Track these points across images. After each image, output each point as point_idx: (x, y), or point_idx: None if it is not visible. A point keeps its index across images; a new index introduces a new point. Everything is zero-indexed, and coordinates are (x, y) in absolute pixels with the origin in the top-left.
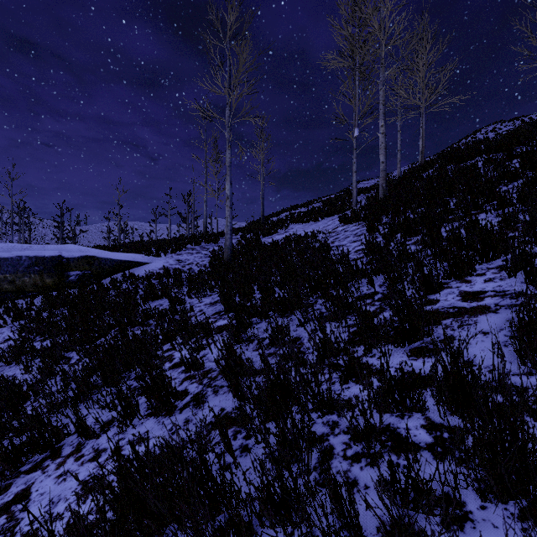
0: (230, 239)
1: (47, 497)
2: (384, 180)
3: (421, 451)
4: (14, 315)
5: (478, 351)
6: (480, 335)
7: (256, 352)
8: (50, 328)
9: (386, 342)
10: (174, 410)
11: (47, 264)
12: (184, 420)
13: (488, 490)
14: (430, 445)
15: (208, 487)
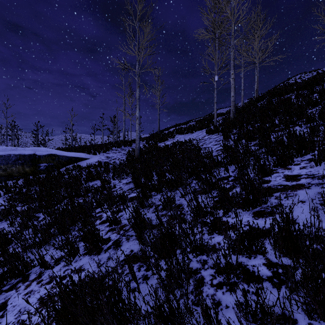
0: (139, 144)
1: (17, 308)
2: (234, 107)
3: (264, 282)
4: (5, 190)
5: (299, 213)
6: (299, 203)
7: (154, 214)
8: (27, 198)
9: (237, 207)
10: (96, 254)
11: (26, 159)
12: (107, 258)
13: (314, 312)
14: (269, 277)
15: (119, 307)
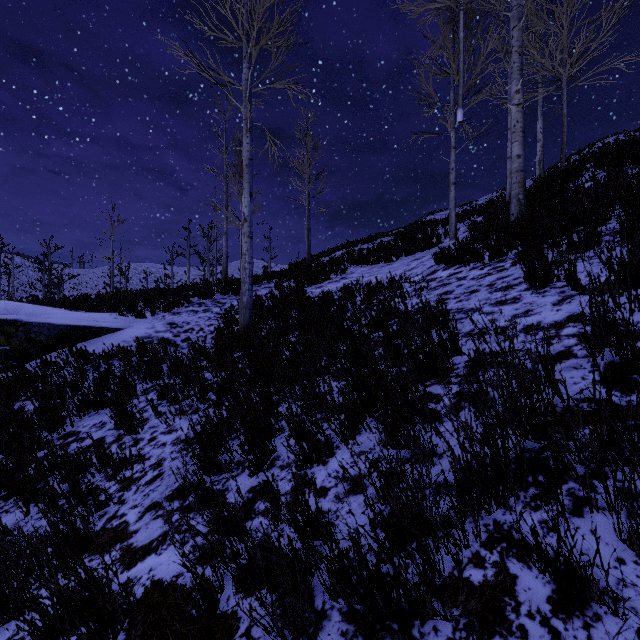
0: (249, 292)
1: None
2: (522, 188)
3: None
4: None
5: None
6: None
7: None
8: None
9: None
10: None
11: None
12: None
13: None
14: None
15: None
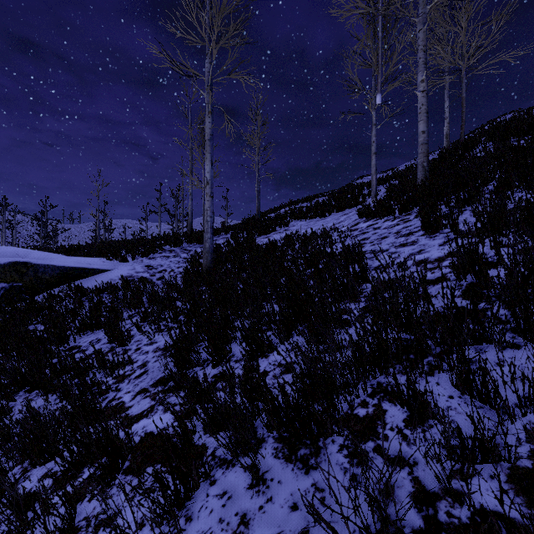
0: (210, 239)
1: None
2: (426, 157)
3: None
4: None
5: None
6: None
7: None
8: None
9: None
10: None
11: None
12: None
13: None
14: None
15: None
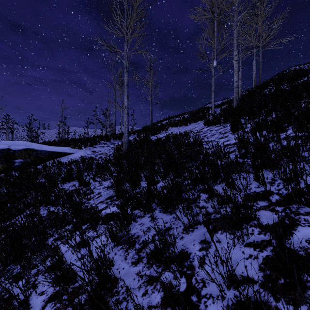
0: (127, 137)
1: None
2: (237, 94)
3: None
4: None
5: None
6: None
7: (134, 269)
8: None
9: None
10: None
11: None
12: None
13: None
14: None
15: None
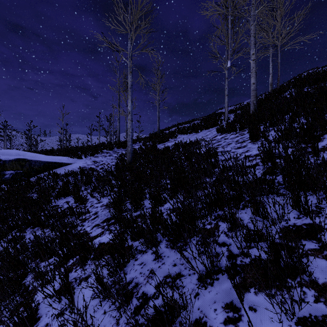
0: (131, 145)
1: None
2: (255, 98)
3: None
4: None
5: None
6: None
7: None
8: None
9: None
10: None
11: None
12: None
13: None
14: None
15: None
